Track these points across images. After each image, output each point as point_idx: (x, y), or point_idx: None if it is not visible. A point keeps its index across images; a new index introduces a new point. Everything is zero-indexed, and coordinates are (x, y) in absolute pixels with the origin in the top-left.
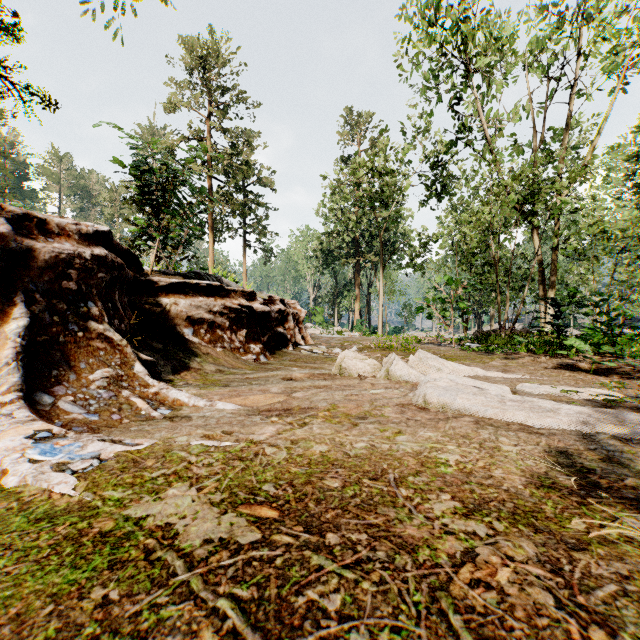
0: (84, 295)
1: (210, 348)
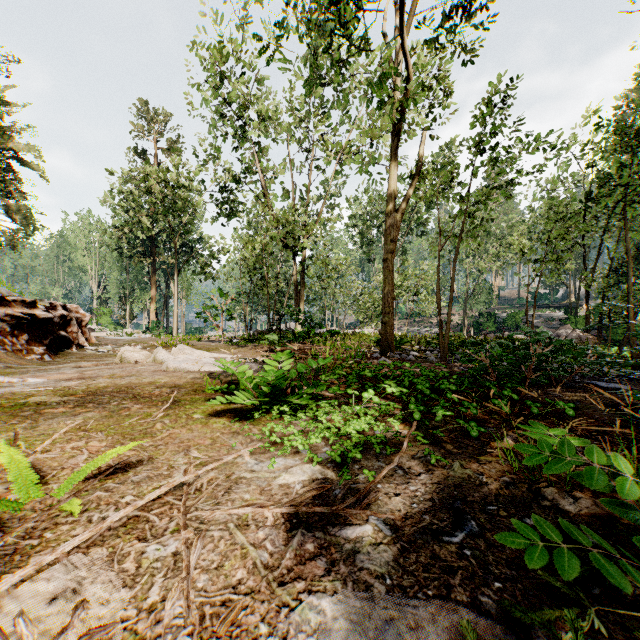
0: None
1: None
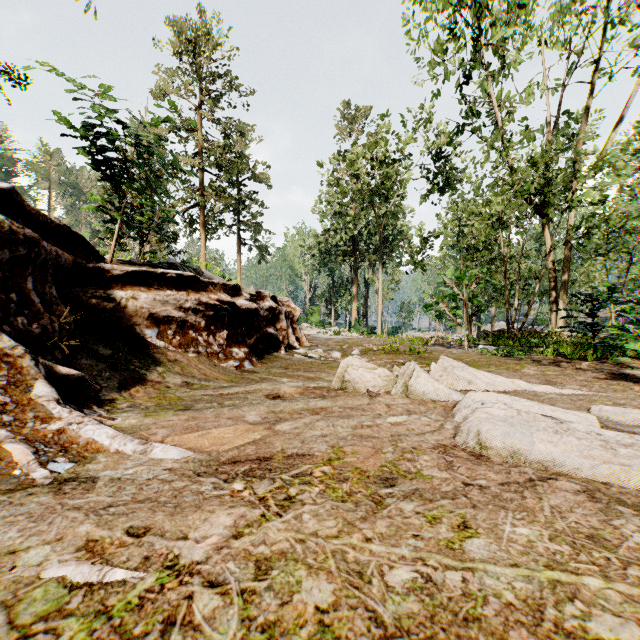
0: None
1: (180, 353)
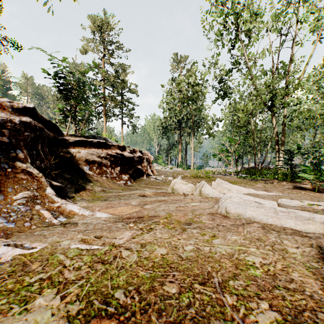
0: (14, 145)
1: (99, 177)
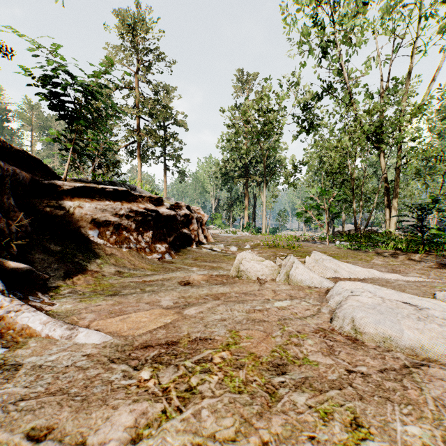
0: None
1: (115, 249)
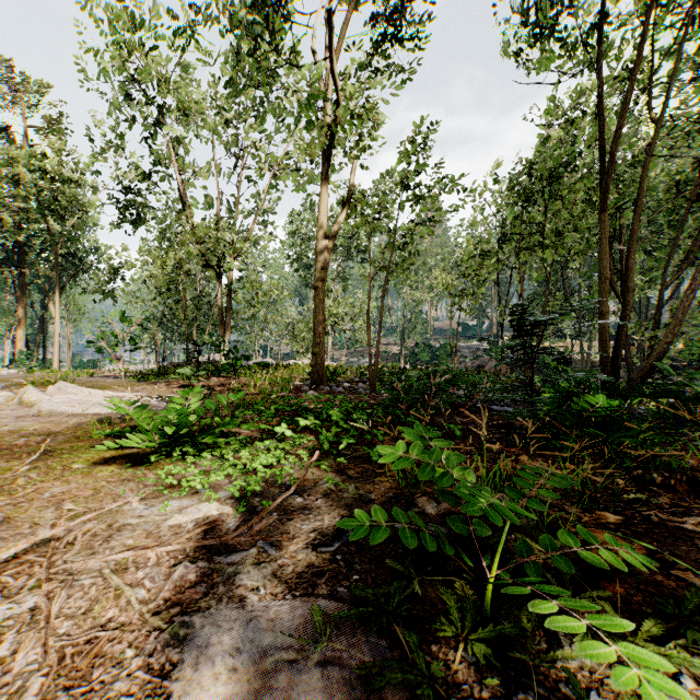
0: None
1: None
